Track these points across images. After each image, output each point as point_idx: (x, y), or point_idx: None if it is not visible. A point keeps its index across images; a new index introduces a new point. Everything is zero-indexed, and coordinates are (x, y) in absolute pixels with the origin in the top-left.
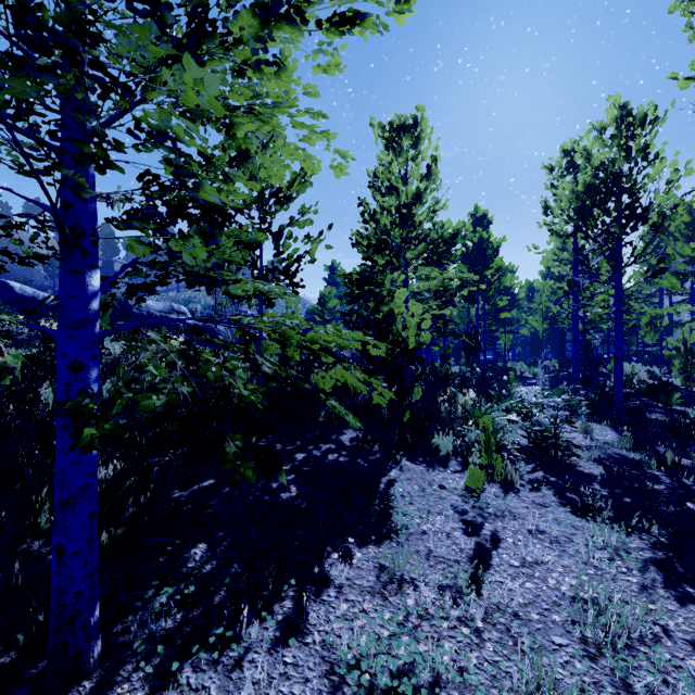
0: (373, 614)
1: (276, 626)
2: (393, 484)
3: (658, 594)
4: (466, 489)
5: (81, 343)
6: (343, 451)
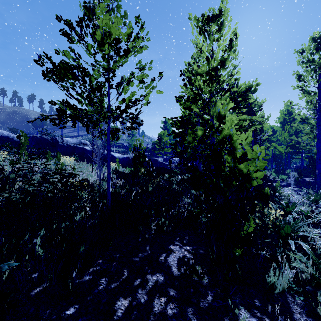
0: None
1: None
2: None
3: None
4: None
5: None
6: (171, 288)
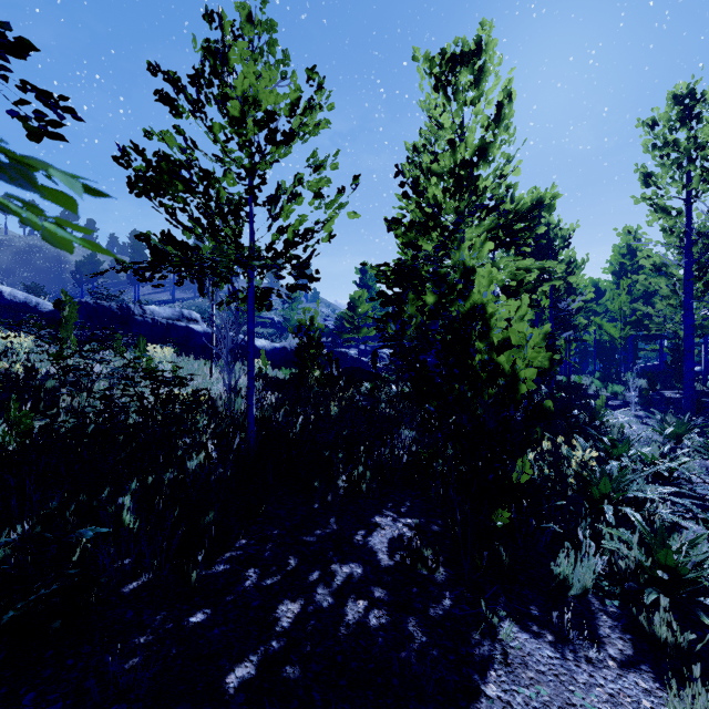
0: None
1: None
2: None
3: None
4: None
5: None
6: (377, 586)
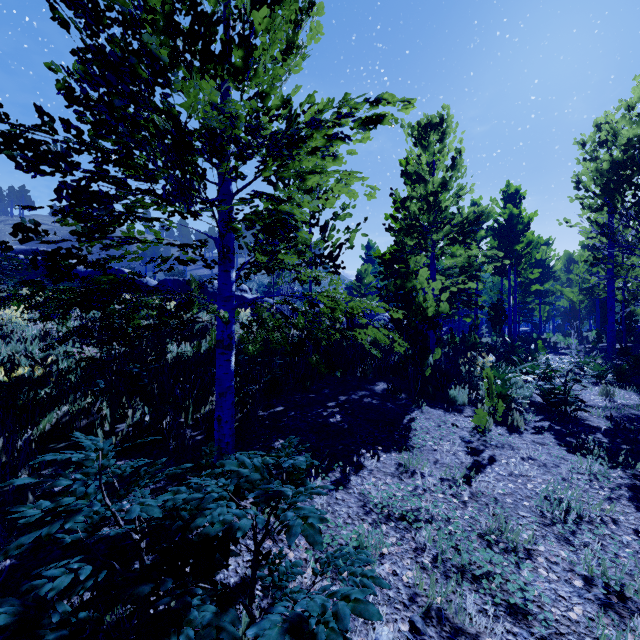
0: (392, 485)
1: (330, 482)
2: (414, 420)
3: (620, 503)
4: (475, 428)
5: (229, 309)
6: (376, 396)
